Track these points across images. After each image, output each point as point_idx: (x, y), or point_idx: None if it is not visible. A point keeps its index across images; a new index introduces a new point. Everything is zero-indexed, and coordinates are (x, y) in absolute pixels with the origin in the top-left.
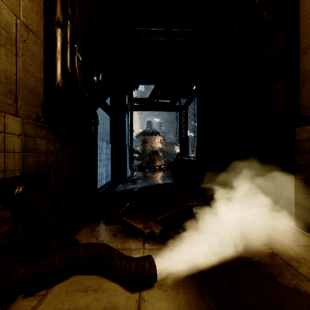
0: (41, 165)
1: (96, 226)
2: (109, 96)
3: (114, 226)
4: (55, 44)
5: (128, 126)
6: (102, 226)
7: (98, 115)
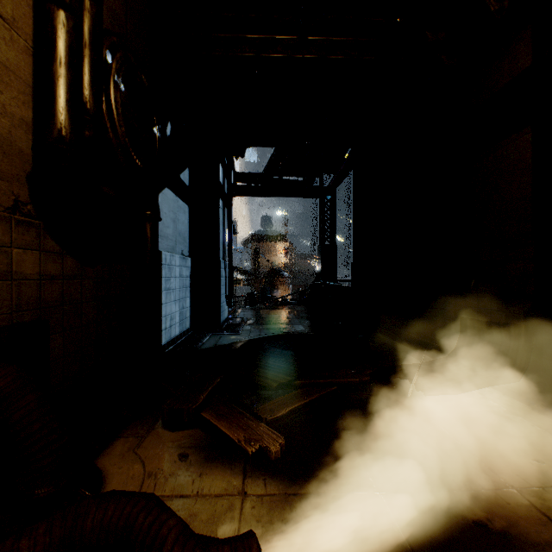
0: (25, 307)
1: (147, 434)
2: (188, 167)
3: (185, 434)
4: (52, 45)
5: (224, 225)
6: (161, 433)
7: (164, 203)
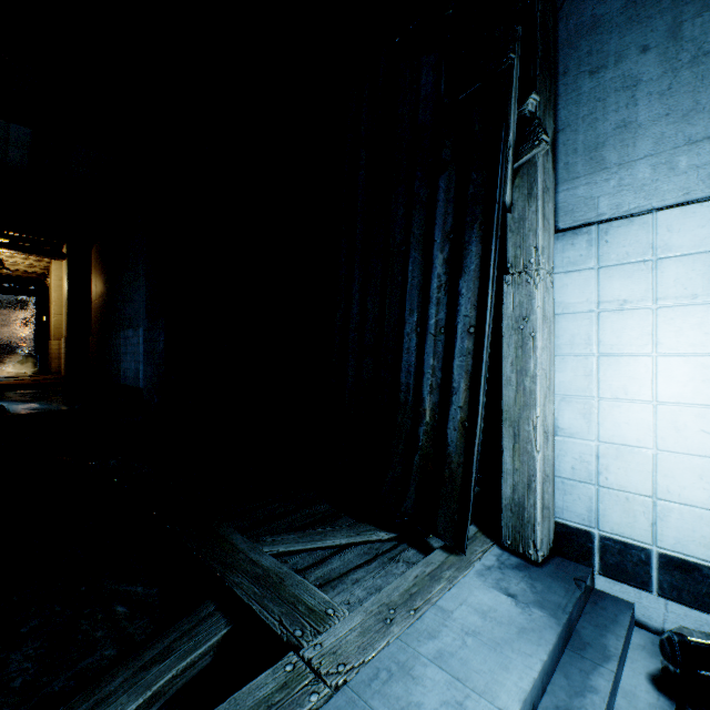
0: None
1: None
2: None
3: None
4: None
5: None
6: None
7: None
